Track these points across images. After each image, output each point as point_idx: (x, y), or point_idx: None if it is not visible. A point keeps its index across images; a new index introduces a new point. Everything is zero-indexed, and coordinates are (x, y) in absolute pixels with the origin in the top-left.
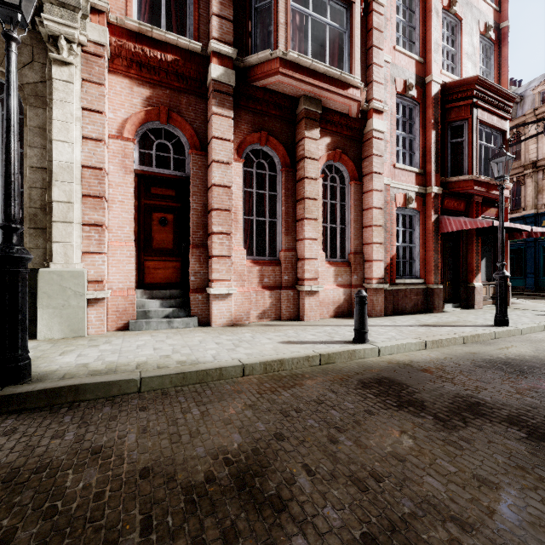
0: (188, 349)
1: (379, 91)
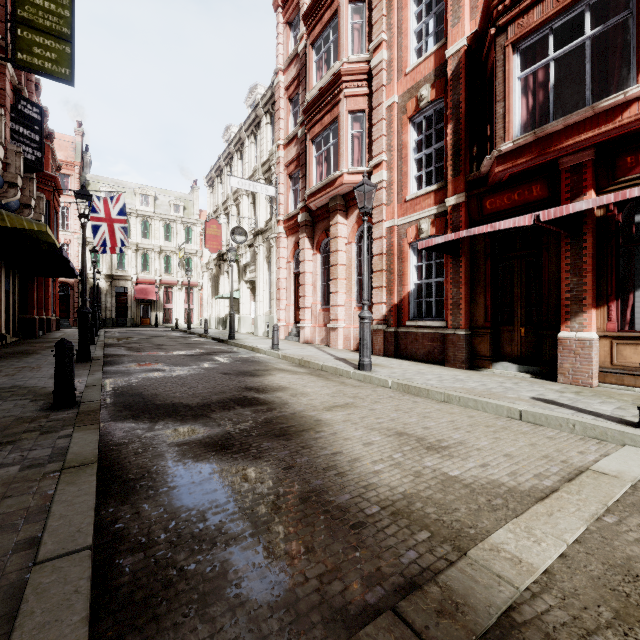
0: (259, 342)
1: (378, 146)
